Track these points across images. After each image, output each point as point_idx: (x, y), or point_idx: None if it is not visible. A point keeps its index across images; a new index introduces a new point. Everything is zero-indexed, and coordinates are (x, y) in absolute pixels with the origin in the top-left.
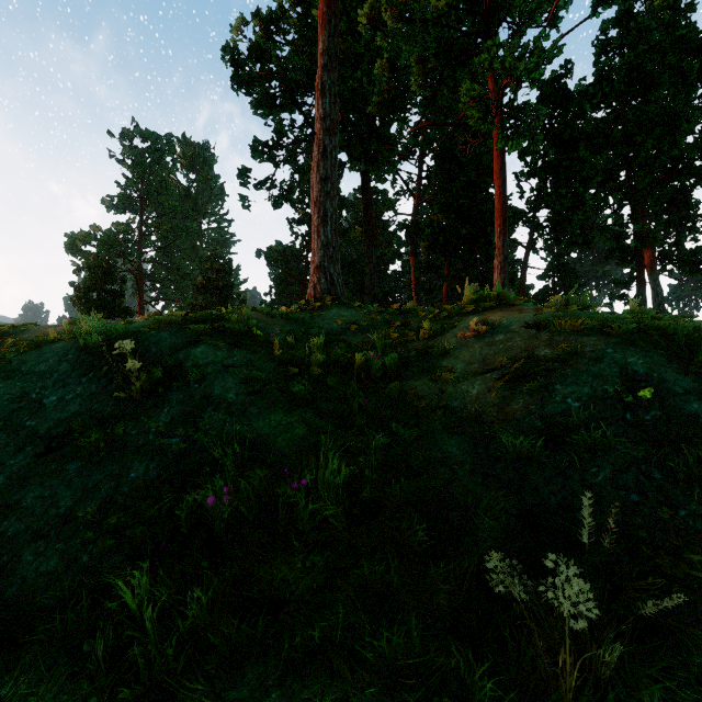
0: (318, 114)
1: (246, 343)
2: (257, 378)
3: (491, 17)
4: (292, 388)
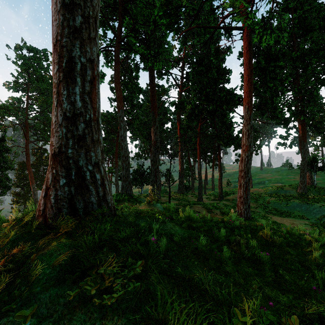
0: None
1: None
2: None
3: None
4: None
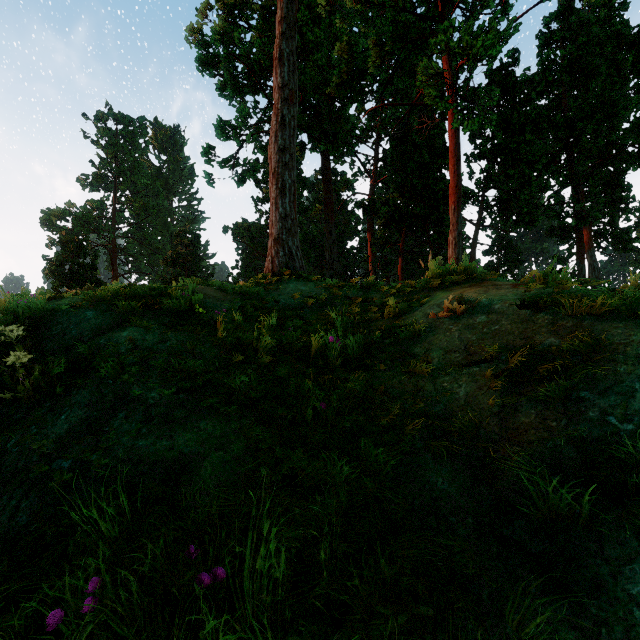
0: (276, 83)
1: (185, 324)
2: (189, 370)
3: (446, 2)
4: (231, 384)
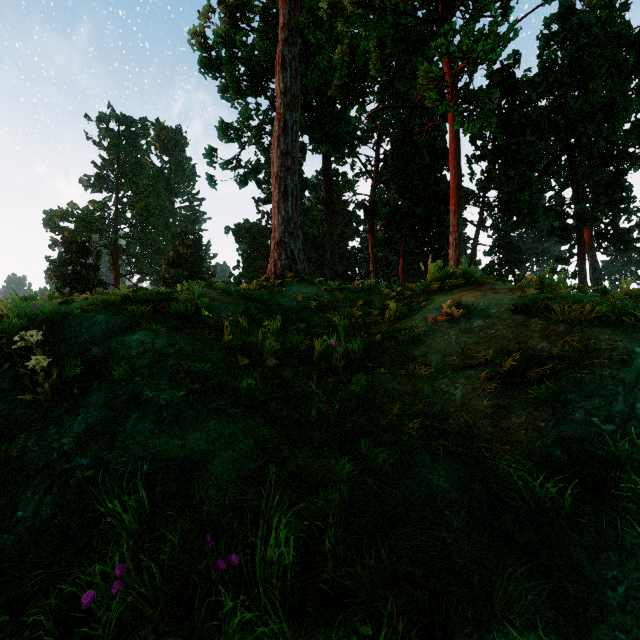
0: (279, 89)
1: (192, 327)
2: (198, 373)
3: (447, 5)
4: (238, 386)
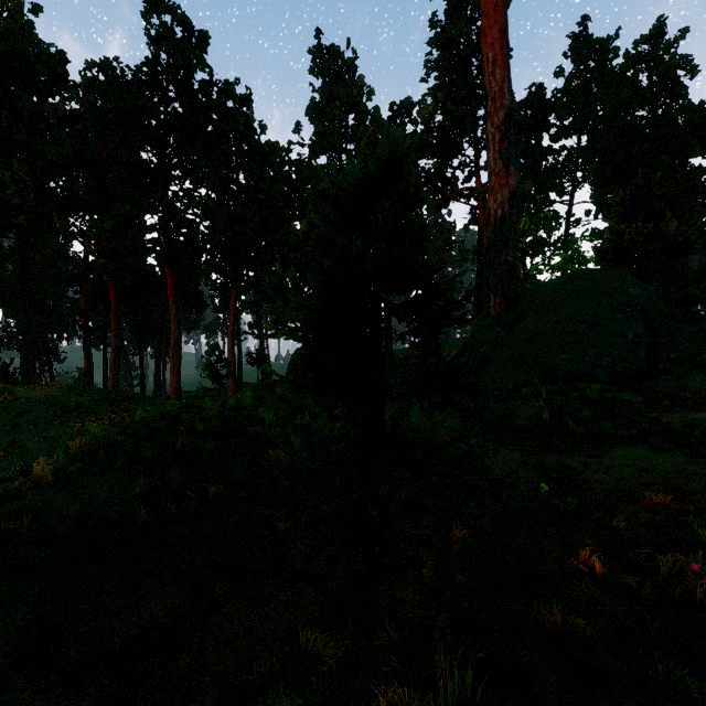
0: None
1: None
2: None
3: None
4: None
